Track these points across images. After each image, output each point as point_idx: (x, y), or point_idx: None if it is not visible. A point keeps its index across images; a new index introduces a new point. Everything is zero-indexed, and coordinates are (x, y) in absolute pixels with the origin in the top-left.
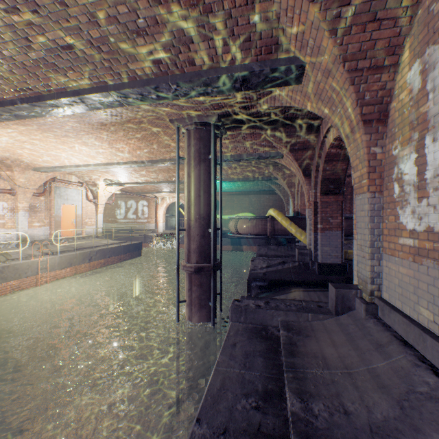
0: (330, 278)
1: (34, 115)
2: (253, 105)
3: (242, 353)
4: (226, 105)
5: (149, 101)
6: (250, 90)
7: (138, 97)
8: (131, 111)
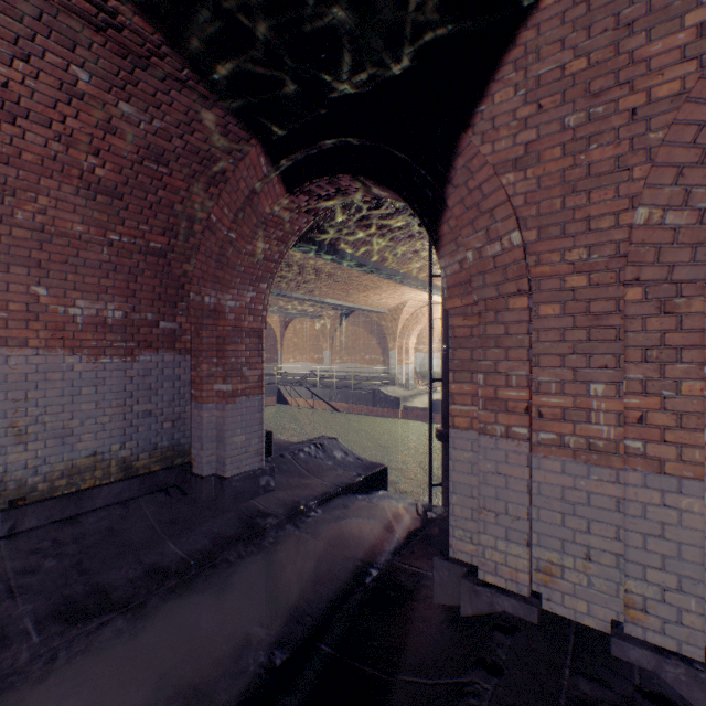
0: (430, 567)
1: (421, 286)
2: (377, 214)
3: (284, 444)
4: (388, 227)
5: (373, 268)
6: (321, 249)
7: (369, 270)
8: (420, 259)
